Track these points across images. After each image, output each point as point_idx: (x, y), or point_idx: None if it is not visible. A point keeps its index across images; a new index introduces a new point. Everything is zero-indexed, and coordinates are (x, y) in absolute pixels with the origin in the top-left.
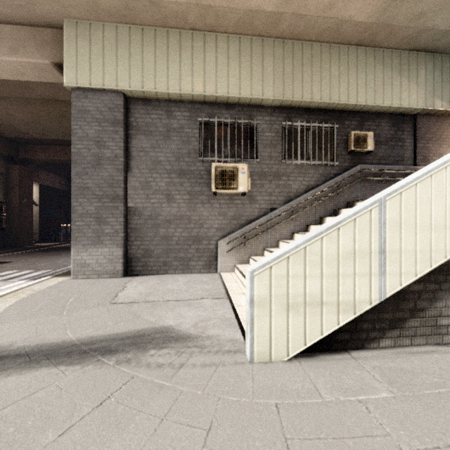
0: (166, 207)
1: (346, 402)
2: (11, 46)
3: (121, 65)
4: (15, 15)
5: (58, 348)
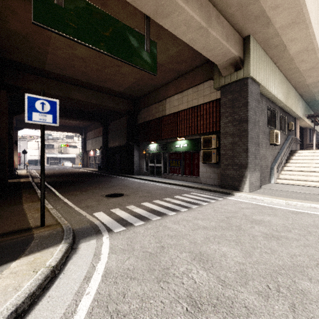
0: (261, 150)
1: None
2: (226, 35)
3: (262, 72)
4: (236, 19)
5: None
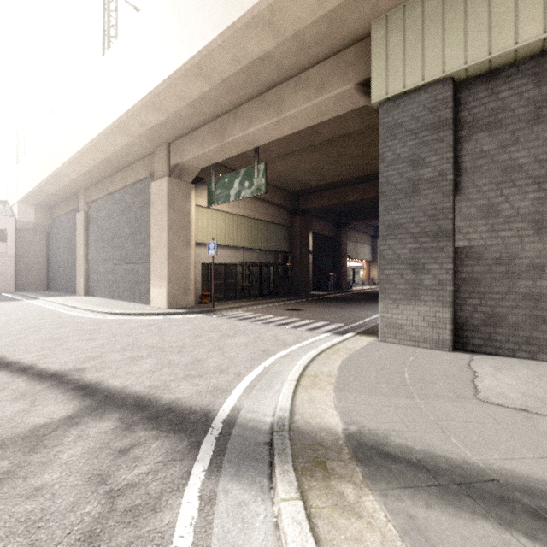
0: (534, 242)
1: None
2: (317, 87)
3: (451, 37)
4: (322, 51)
5: (467, 475)
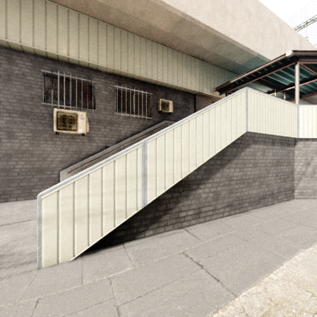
0: (7, 142)
1: (99, 281)
2: None
3: None
4: None
5: None
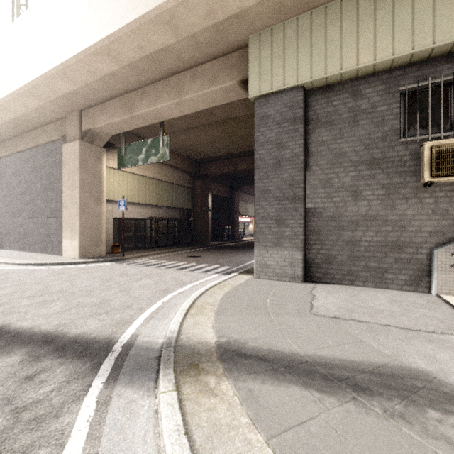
0: (352, 205)
1: None
2: (209, 79)
3: (302, 58)
4: (213, 52)
5: (292, 361)
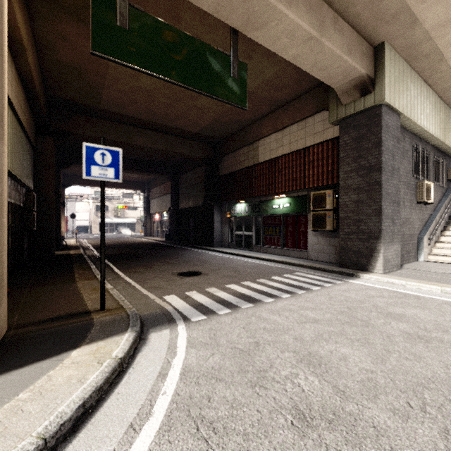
0: (403, 211)
1: None
2: (348, 46)
3: (404, 95)
4: (362, 21)
5: None
